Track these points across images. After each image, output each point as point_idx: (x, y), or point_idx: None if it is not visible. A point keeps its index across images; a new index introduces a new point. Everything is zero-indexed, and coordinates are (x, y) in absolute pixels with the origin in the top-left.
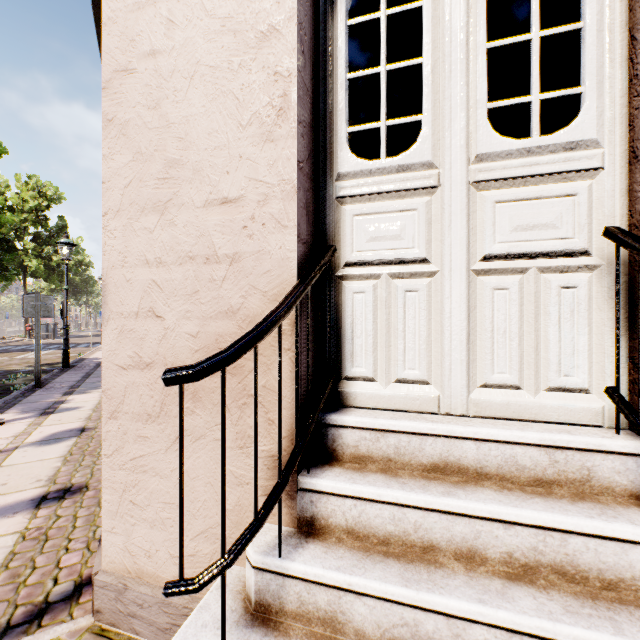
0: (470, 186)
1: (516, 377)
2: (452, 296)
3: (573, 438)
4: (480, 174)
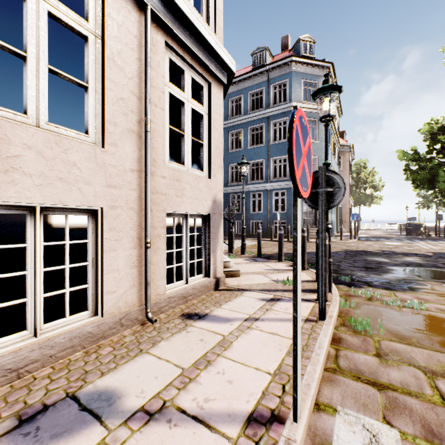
0: None
1: None
2: None
3: None
4: None
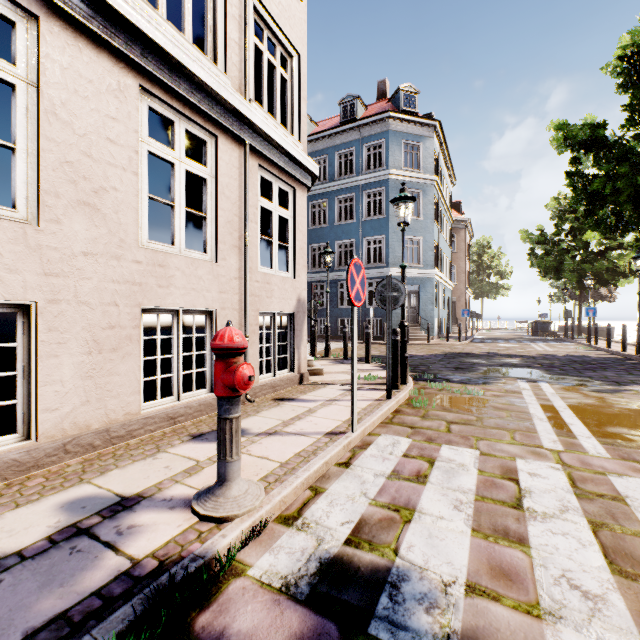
0: None
1: None
2: None
3: None
4: None
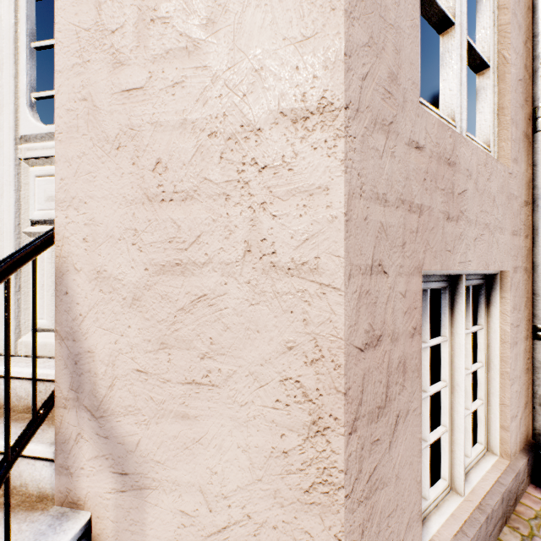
0: (23, 162)
1: (51, 322)
2: (4, 254)
3: (51, 372)
4: (28, 152)
